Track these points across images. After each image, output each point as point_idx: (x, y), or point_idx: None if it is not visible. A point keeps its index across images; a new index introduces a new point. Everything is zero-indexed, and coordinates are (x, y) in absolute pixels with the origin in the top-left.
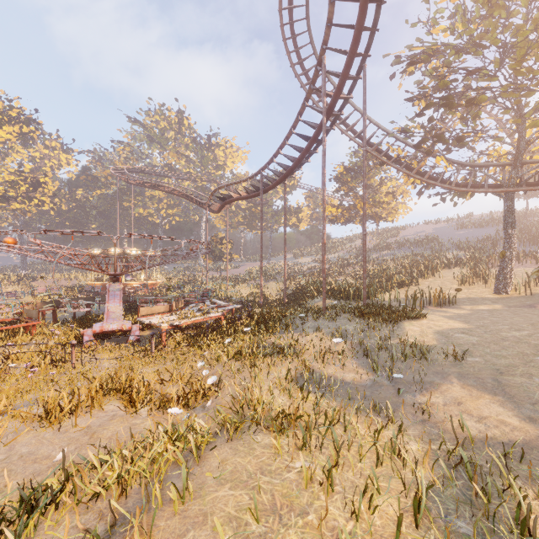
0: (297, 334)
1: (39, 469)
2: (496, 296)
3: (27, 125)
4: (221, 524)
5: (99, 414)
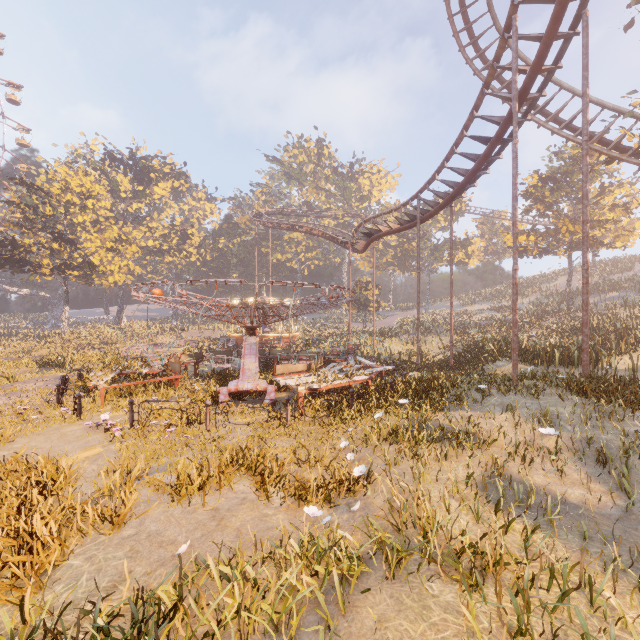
0: (476, 414)
1: (163, 556)
2: None
3: (177, 179)
4: None
5: (229, 494)
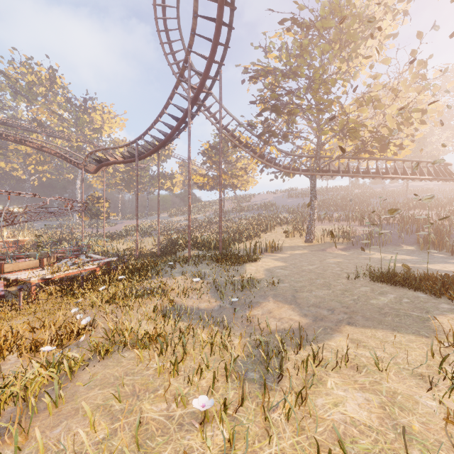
0: (166, 278)
1: None
2: (306, 244)
3: None
4: (91, 411)
5: None
